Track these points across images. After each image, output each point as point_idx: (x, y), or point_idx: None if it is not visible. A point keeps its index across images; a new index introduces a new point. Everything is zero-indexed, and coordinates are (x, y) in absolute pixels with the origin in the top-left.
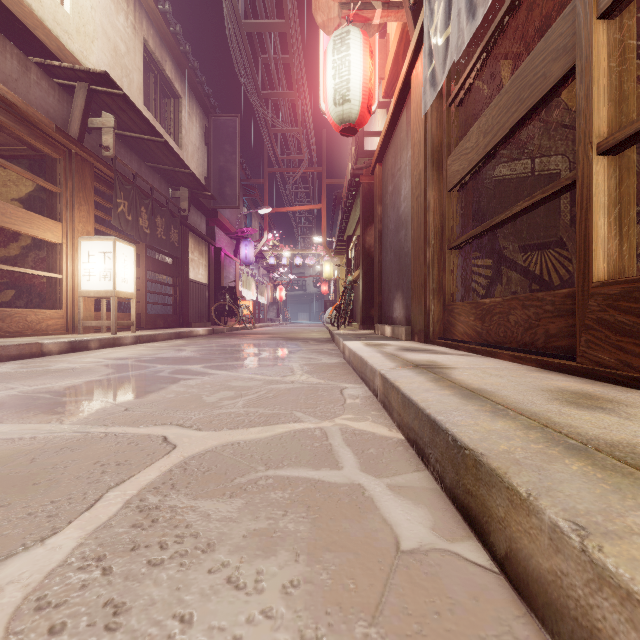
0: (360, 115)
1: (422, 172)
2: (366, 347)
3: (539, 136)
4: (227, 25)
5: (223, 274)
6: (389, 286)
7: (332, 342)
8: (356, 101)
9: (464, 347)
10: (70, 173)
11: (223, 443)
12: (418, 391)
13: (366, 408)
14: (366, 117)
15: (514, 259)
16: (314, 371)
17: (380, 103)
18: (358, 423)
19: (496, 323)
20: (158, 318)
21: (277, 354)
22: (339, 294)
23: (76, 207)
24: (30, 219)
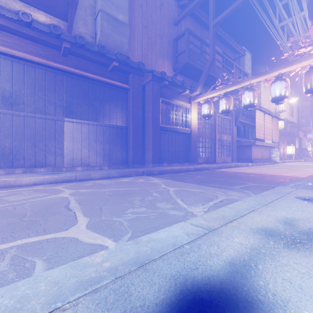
0: None
1: None
2: None
3: None
4: None
5: (301, 144)
6: None
7: None
8: None
9: None
10: (284, 136)
11: None
12: None
13: None
14: None
15: None
16: None
17: None
18: None
19: None
20: (291, 157)
21: None
22: None
23: (285, 141)
24: (282, 145)
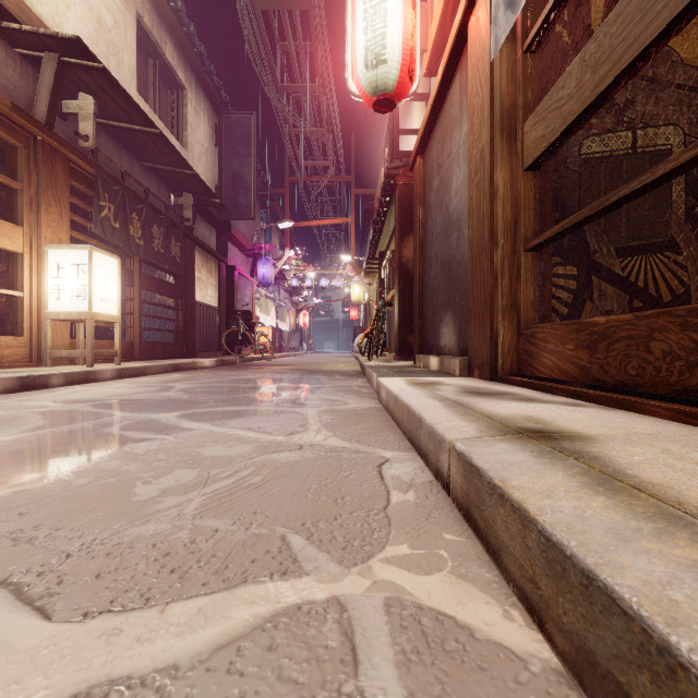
0: (399, 82)
1: (486, 146)
2: (412, 388)
3: (644, 99)
4: (238, 0)
5: (237, 296)
6: (434, 306)
7: (362, 376)
8: (394, 62)
9: (563, 390)
10: (35, 165)
11: (62, 695)
12: (597, 538)
13: (431, 520)
14: (407, 85)
15: (610, 266)
16: (337, 424)
17: (418, 95)
18: (425, 580)
19: (620, 354)
20: (155, 347)
21: (290, 394)
22: (370, 320)
23: (43, 208)
24: None
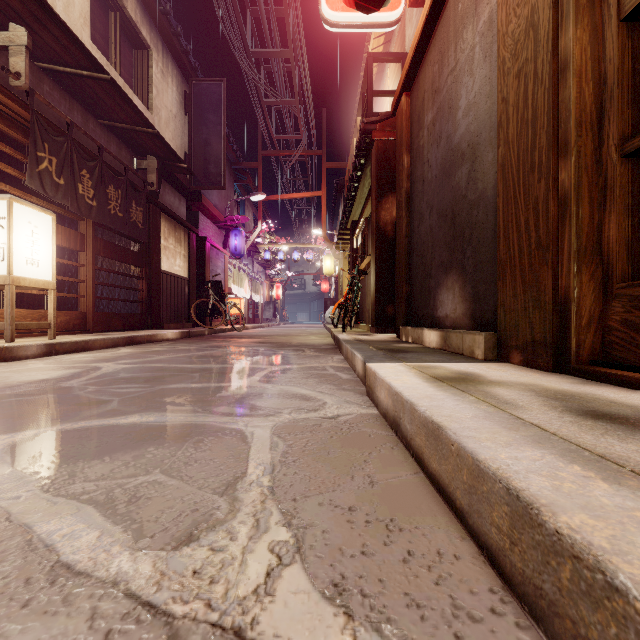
0: None
1: None
2: (444, 393)
3: None
4: None
5: (208, 267)
6: (427, 268)
7: (337, 352)
8: None
9: None
10: None
11: None
12: None
13: None
14: None
15: None
16: (305, 479)
17: (393, 55)
18: None
19: None
20: (113, 318)
21: (242, 383)
22: (341, 291)
23: None
24: None
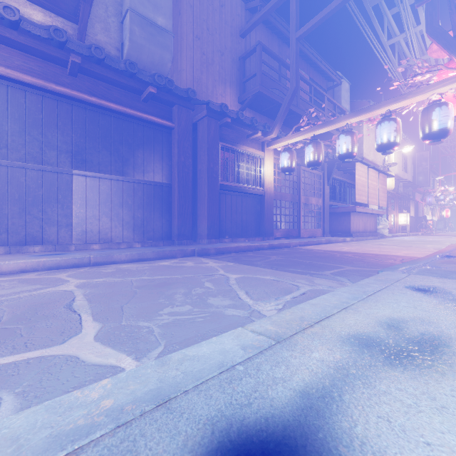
0: None
1: None
2: None
3: None
4: None
5: (418, 211)
6: None
7: None
8: None
9: None
10: (395, 200)
11: None
12: None
13: None
14: None
15: None
16: None
17: None
18: None
19: None
20: (404, 229)
21: None
22: None
23: (396, 207)
24: (392, 212)
